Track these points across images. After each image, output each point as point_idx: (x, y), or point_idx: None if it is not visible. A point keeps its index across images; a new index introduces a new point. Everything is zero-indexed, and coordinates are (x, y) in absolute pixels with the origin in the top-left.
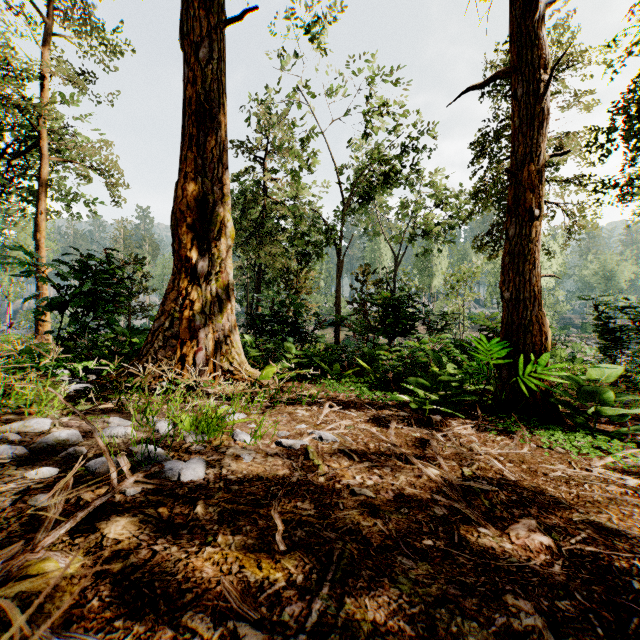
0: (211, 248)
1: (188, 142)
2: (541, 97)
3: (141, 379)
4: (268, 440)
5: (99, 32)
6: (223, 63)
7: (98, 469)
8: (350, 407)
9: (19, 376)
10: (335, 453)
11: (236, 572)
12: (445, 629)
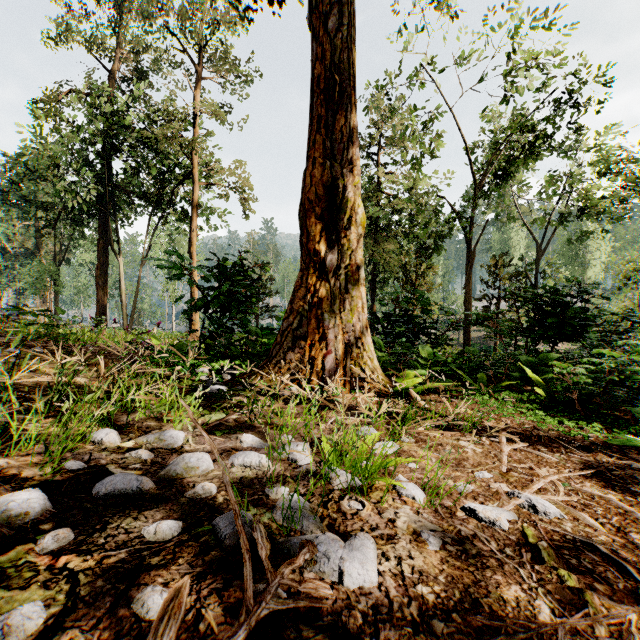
0: (340, 239)
1: (316, 125)
2: None
3: (271, 382)
4: (446, 498)
5: (234, 66)
6: (352, 29)
7: (227, 539)
8: (533, 442)
9: (169, 372)
10: (579, 550)
11: None
12: None
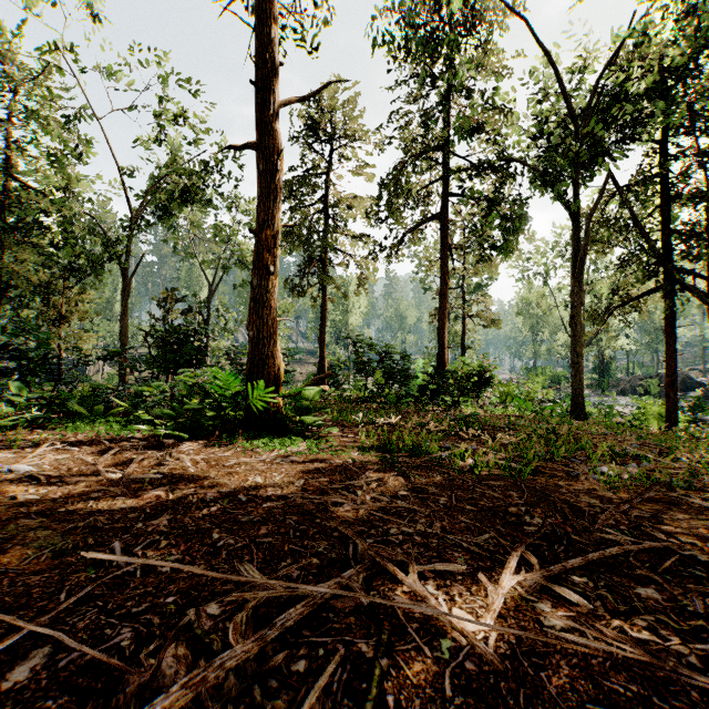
0: None
1: None
2: (275, 179)
3: None
4: None
5: None
6: None
7: None
8: (84, 445)
9: None
10: (21, 479)
11: None
12: (24, 537)
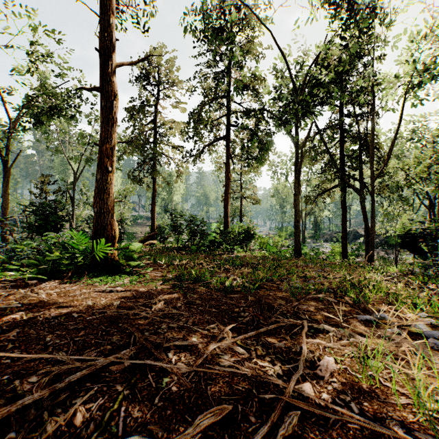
0: None
1: None
2: (112, 112)
3: None
4: None
5: None
6: None
7: None
8: None
9: None
10: None
11: None
12: None
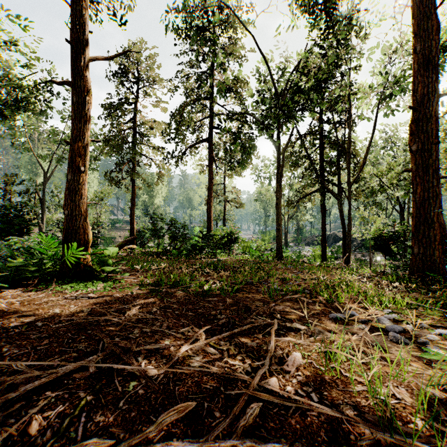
0: None
1: None
2: (85, 108)
3: None
4: None
5: None
6: None
7: None
8: None
9: None
10: None
11: None
12: None
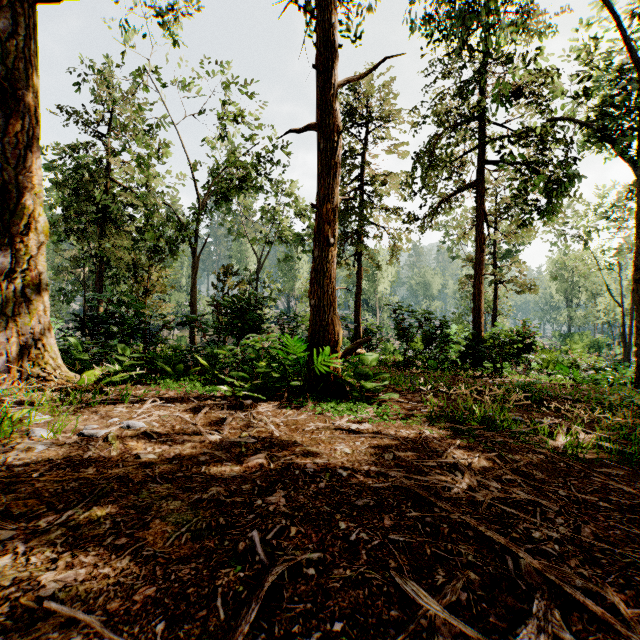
0: (16, 243)
1: None
2: (334, 154)
3: None
4: (71, 434)
5: None
6: (34, 42)
7: None
8: (177, 401)
9: None
10: (138, 435)
11: (4, 511)
12: (158, 507)
